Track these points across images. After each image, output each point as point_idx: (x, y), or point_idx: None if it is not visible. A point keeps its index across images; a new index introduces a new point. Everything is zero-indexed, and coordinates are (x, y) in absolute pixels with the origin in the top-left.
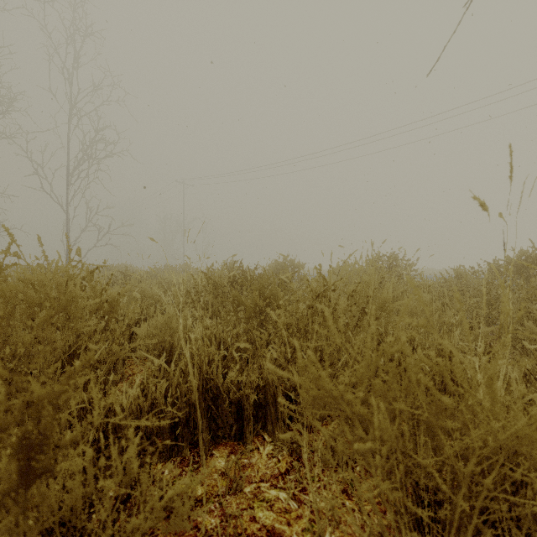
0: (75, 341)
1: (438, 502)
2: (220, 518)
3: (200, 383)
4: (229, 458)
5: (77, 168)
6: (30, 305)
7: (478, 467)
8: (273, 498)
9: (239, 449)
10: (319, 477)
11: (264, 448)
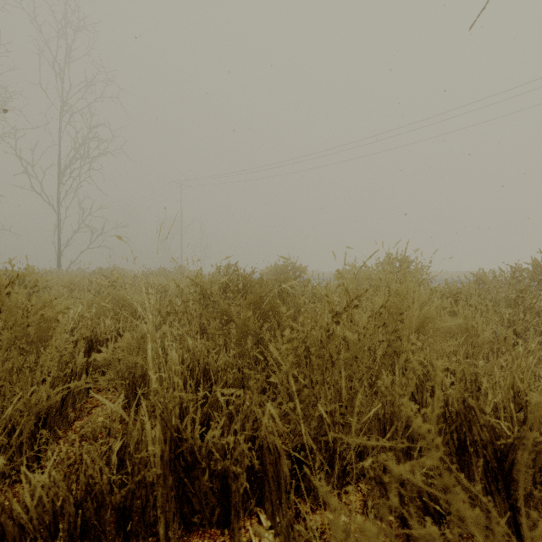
0: None
1: None
2: None
3: (164, 448)
4: None
5: (69, 167)
6: None
7: None
8: None
9: None
10: None
11: (260, 541)
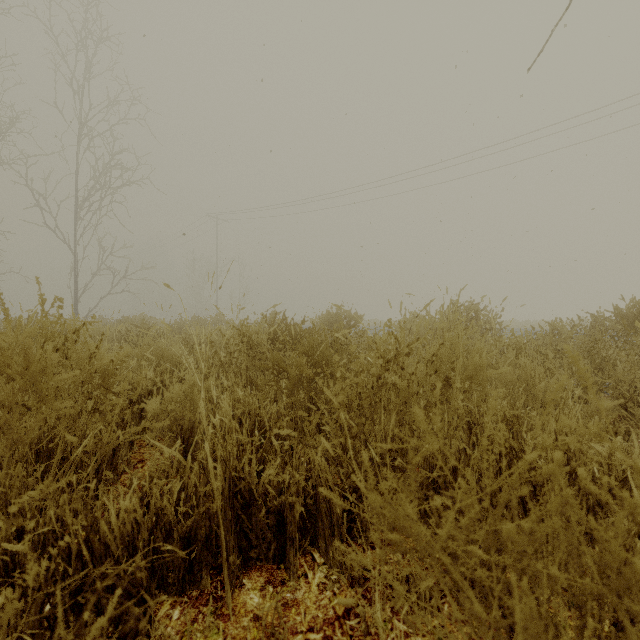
0: (54, 426)
1: None
2: None
3: (224, 485)
4: (265, 591)
5: (87, 199)
6: None
7: None
8: None
9: (279, 576)
10: (392, 623)
11: (314, 574)
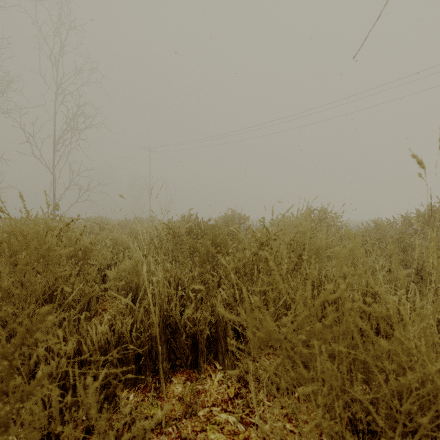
0: (54, 284)
1: (370, 429)
2: (177, 439)
3: (160, 320)
4: (185, 384)
5: (62, 137)
6: (13, 253)
7: (414, 407)
8: (223, 421)
9: (194, 376)
10: (263, 402)
11: (216, 375)
